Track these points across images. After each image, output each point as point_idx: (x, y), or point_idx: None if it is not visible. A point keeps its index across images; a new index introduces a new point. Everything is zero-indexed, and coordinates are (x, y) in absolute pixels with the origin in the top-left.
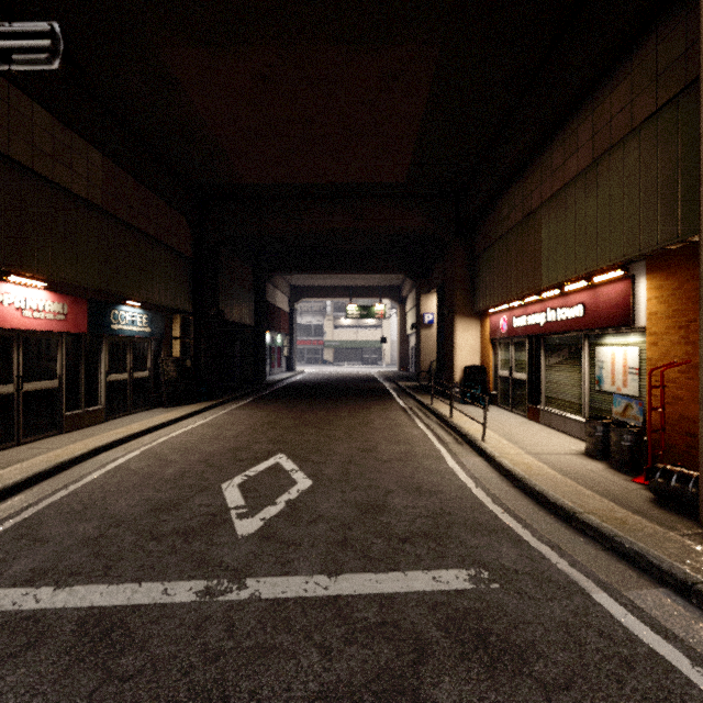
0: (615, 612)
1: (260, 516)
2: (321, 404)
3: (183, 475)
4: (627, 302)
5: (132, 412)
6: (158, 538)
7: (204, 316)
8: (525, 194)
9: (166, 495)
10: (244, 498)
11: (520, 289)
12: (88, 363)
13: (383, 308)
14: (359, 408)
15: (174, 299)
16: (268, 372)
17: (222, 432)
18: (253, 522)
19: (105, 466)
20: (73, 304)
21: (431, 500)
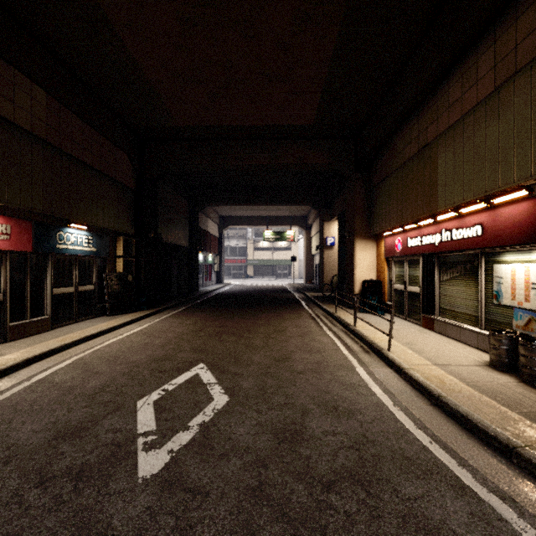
0: None
1: (169, 447)
2: (242, 312)
3: (103, 389)
4: (533, 221)
5: (78, 320)
6: (45, 483)
7: (145, 239)
8: (421, 130)
9: (77, 416)
10: (156, 419)
11: (415, 213)
12: (34, 278)
13: (293, 233)
14: (274, 316)
15: (117, 223)
16: (201, 285)
17: (152, 340)
18: (159, 455)
19: (31, 378)
20: (17, 226)
21: (350, 422)
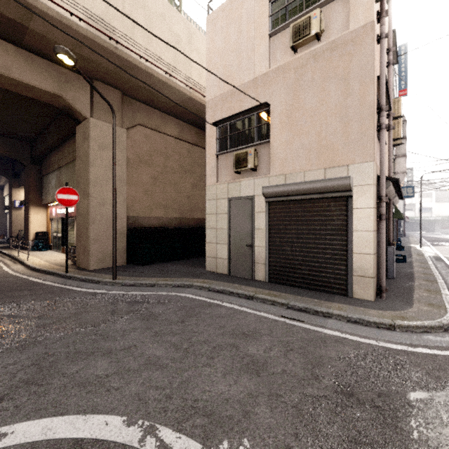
0: (32, 279)
1: None
2: None
3: None
4: None
5: None
6: None
7: None
8: (59, 159)
9: None
10: None
11: None
12: None
13: None
14: None
15: None
16: None
17: None
18: None
19: None
20: None
21: None
